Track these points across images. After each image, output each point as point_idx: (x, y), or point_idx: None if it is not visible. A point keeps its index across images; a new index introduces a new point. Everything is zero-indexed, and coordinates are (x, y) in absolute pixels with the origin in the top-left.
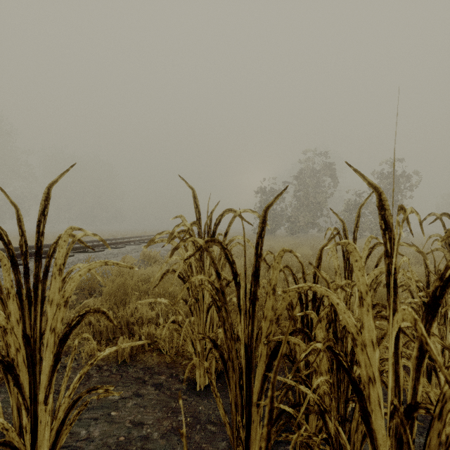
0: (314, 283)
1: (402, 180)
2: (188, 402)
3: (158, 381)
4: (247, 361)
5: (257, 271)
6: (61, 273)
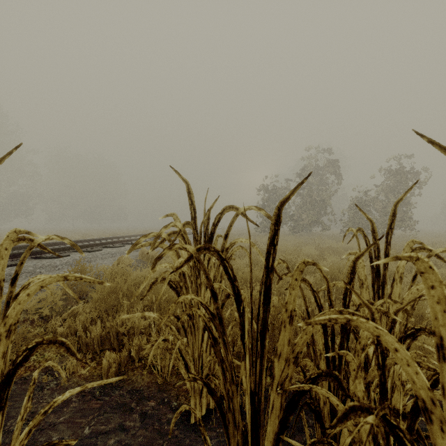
0: (344, 305)
1: (410, 177)
2: (180, 440)
3: (146, 409)
4: (254, 413)
5: (268, 290)
6: (1, 292)
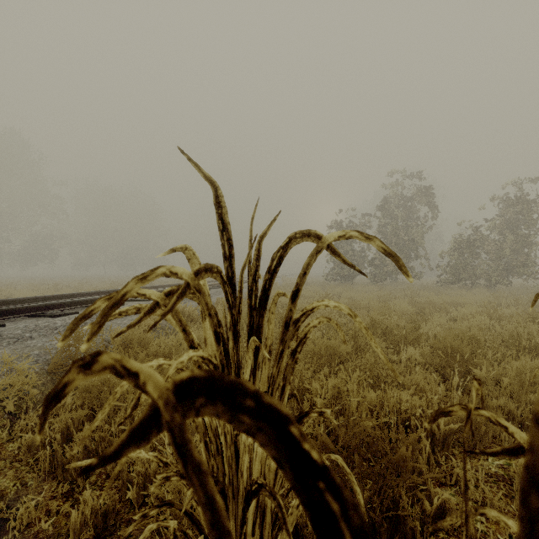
0: None
1: (533, 208)
2: None
3: None
4: None
5: None
6: None
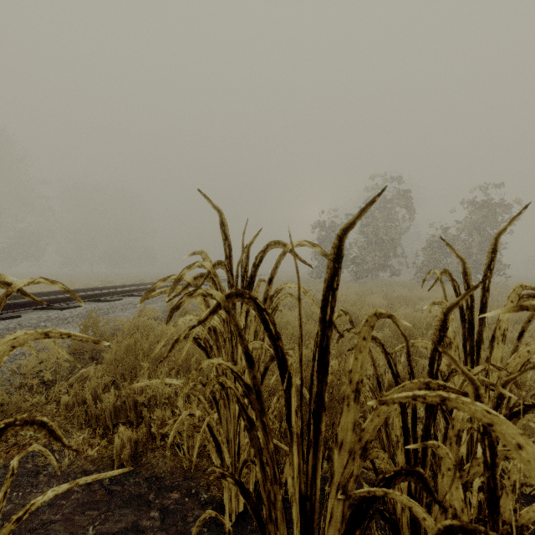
0: (431, 374)
1: (498, 211)
2: None
3: (168, 503)
4: (305, 525)
5: (324, 353)
6: None
